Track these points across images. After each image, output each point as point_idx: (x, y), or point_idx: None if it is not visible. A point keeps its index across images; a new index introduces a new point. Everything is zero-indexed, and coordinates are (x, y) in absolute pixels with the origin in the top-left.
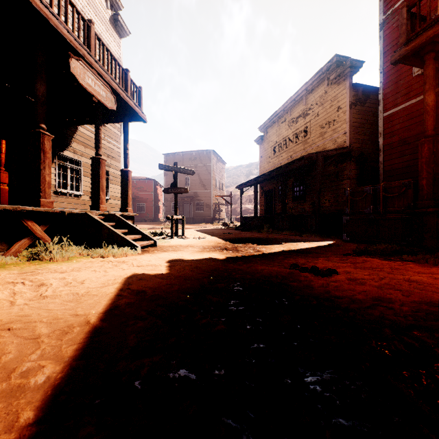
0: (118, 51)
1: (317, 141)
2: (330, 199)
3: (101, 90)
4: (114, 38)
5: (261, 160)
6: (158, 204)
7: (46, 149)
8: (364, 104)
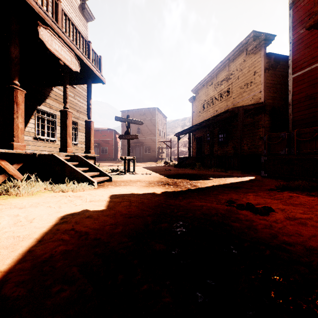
0: (85, 32)
1: (237, 99)
2: (248, 144)
3: (66, 55)
4: (82, 22)
5: (193, 114)
6: (117, 148)
7: (19, 102)
8: (275, 69)
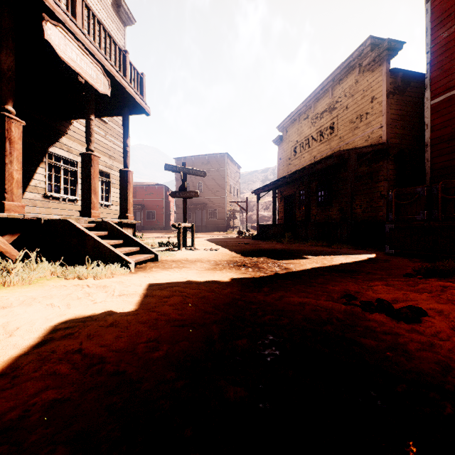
0: (121, 41)
1: (346, 138)
2: (362, 205)
3: (89, 69)
4: (117, 26)
5: (280, 162)
6: (169, 211)
7: (13, 138)
8: (404, 93)
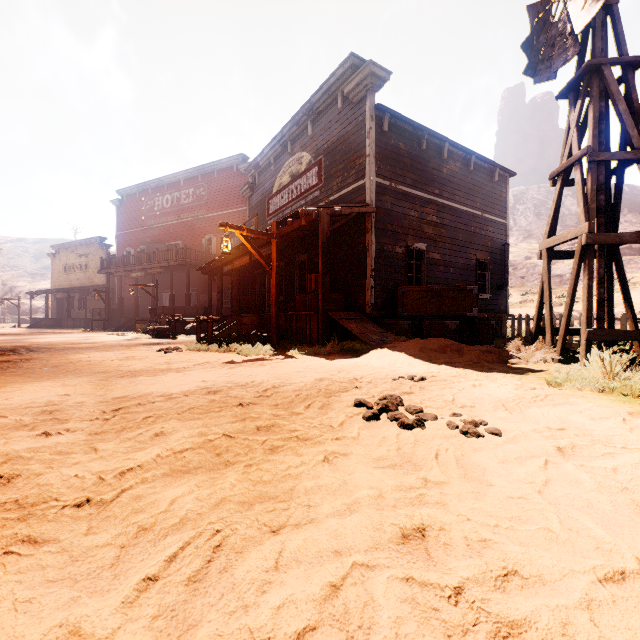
0: None
1: (93, 275)
2: None
3: None
4: None
5: (54, 272)
6: None
7: None
8: None
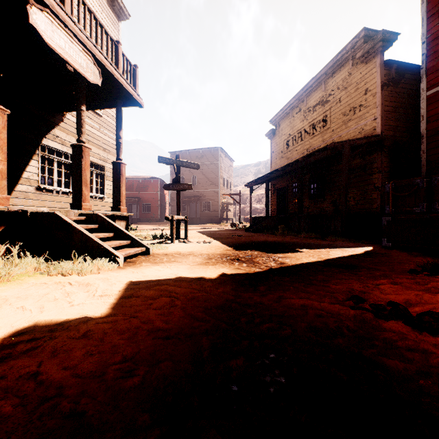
0: (116, 35)
1: (339, 131)
2: (355, 197)
3: (79, 58)
4: (112, 20)
5: (273, 155)
6: (164, 204)
7: None
8: (398, 85)
